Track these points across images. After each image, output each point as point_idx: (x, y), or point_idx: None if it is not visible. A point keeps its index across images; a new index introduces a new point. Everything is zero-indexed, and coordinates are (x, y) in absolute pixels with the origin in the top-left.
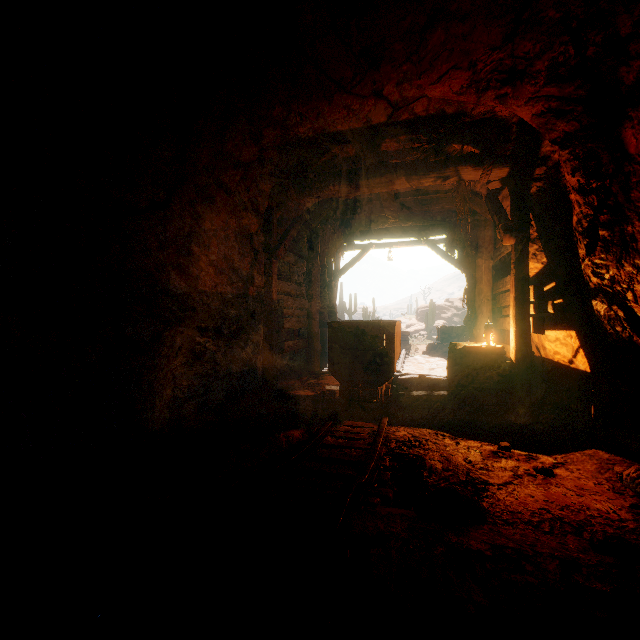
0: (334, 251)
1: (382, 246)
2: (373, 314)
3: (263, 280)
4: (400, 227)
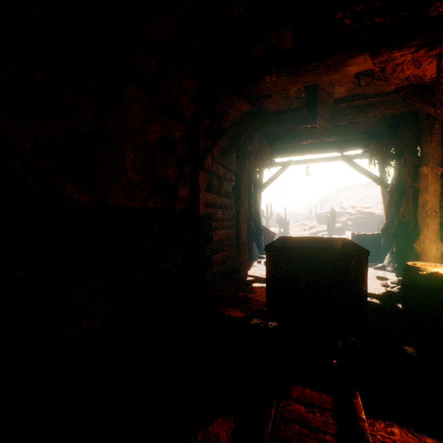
0: (261, 165)
1: (300, 163)
2: (285, 219)
3: (189, 192)
4: (322, 142)
